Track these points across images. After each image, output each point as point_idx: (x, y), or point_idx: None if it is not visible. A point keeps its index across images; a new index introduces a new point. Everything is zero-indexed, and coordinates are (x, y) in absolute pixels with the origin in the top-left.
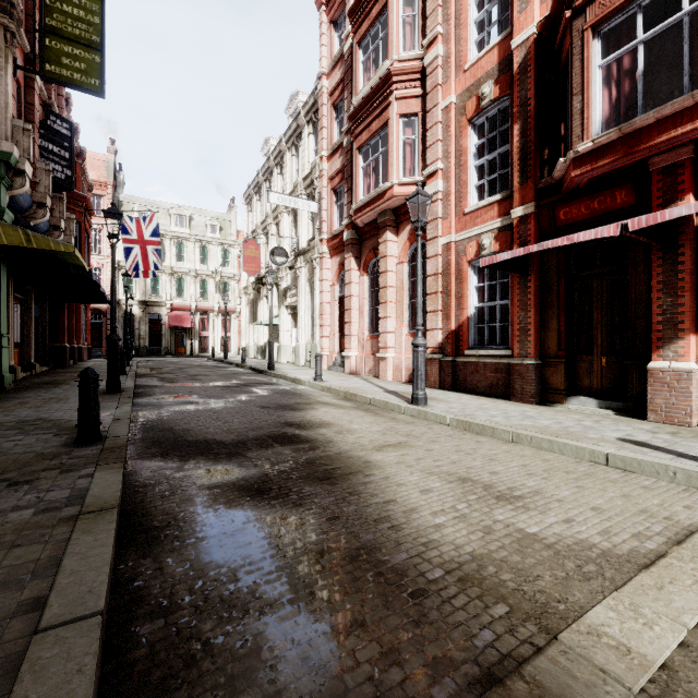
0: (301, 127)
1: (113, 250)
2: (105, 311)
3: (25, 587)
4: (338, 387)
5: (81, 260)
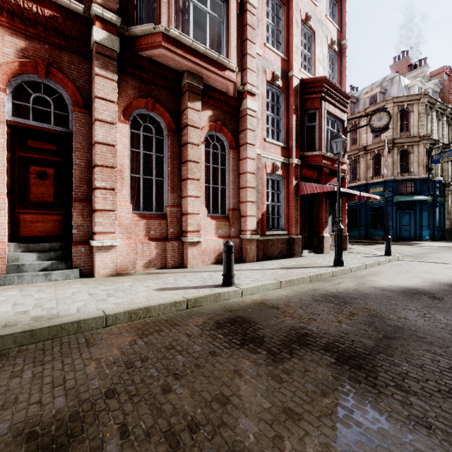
0: None
1: None
2: None
3: None
4: (290, 276)
5: None
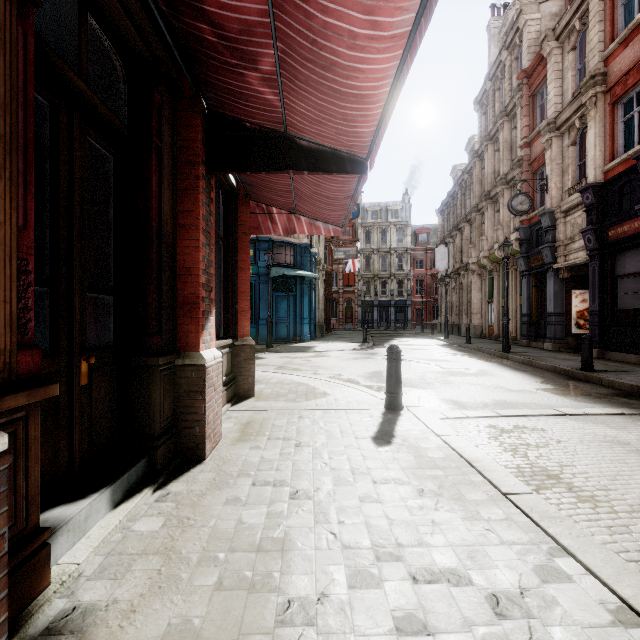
0: None
1: None
2: None
3: None
4: None
5: None
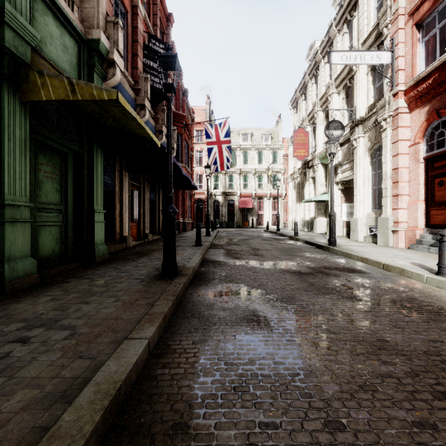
0: None
1: (169, 104)
2: (204, 200)
3: None
4: None
5: (139, 122)
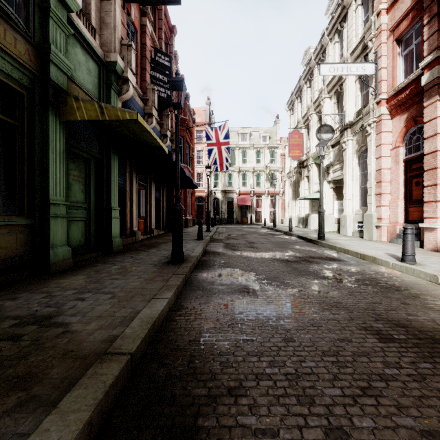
0: (347, 6)
1: (177, 120)
2: (204, 197)
3: None
4: None
5: (152, 134)
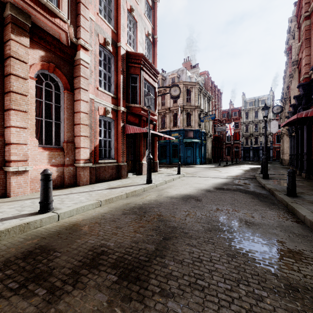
0: None
1: None
2: None
3: (270, 182)
4: (110, 195)
5: None
